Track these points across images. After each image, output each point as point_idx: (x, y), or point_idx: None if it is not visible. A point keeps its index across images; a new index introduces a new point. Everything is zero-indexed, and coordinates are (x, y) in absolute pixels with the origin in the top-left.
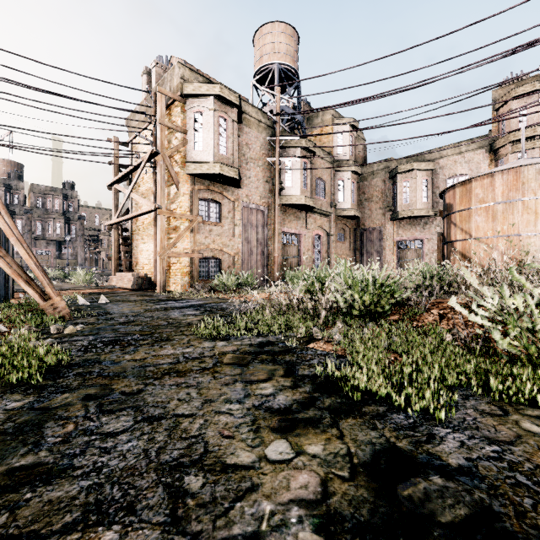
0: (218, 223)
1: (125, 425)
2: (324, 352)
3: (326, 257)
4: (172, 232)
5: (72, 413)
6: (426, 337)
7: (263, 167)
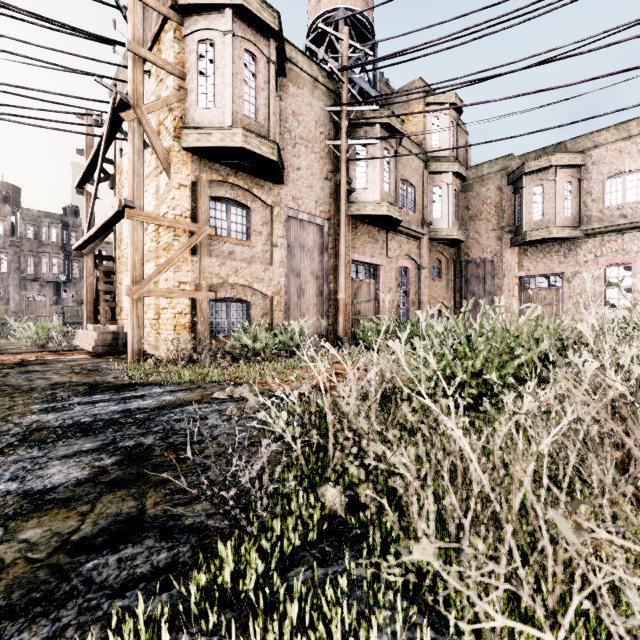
0: (244, 240)
1: None
2: None
3: (415, 301)
4: (162, 254)
5: None
6: None
7: (321, 155)
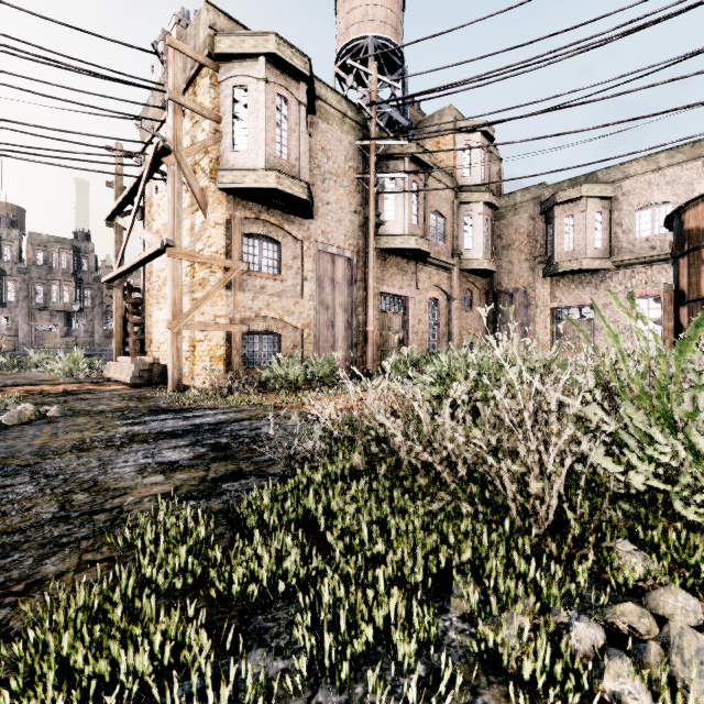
0: (275, 275)
1: None
2: None
3: (445, 333)
4: (197, 289)
5: None
6: None
7: (350, 189)
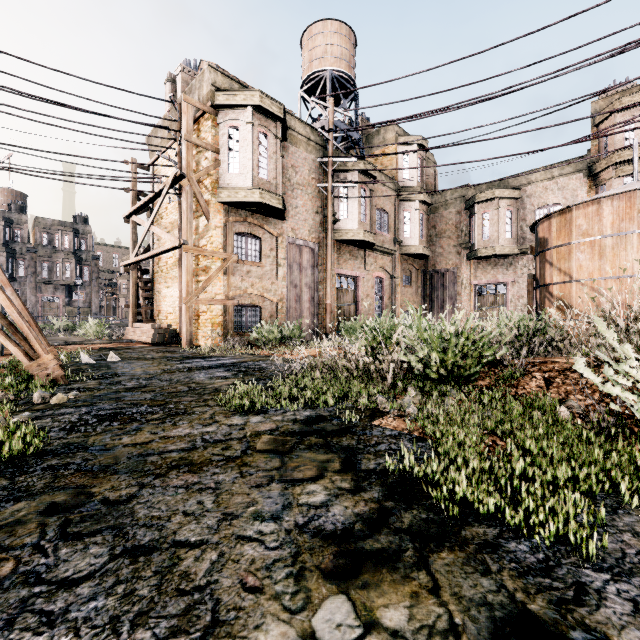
0: (257, 262)
1: (93, 564)
2: (395, 432)
3: (388, 305)
4: (201, 274)
5: (19, 538)
6: (532, 411)
7: (313, 195)
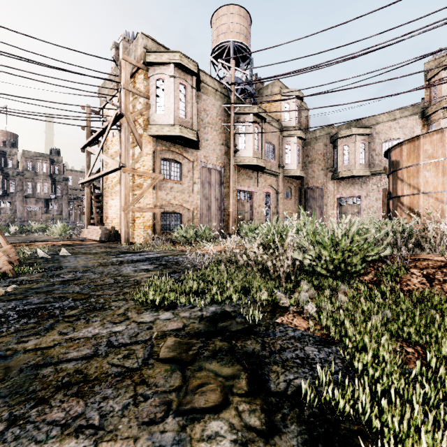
0: (178, 181)
1: None
2: (297, 333)
3: (275, 212)
4: (136, 189)
5: None
6: (428, 310)
7: (219, 131)
